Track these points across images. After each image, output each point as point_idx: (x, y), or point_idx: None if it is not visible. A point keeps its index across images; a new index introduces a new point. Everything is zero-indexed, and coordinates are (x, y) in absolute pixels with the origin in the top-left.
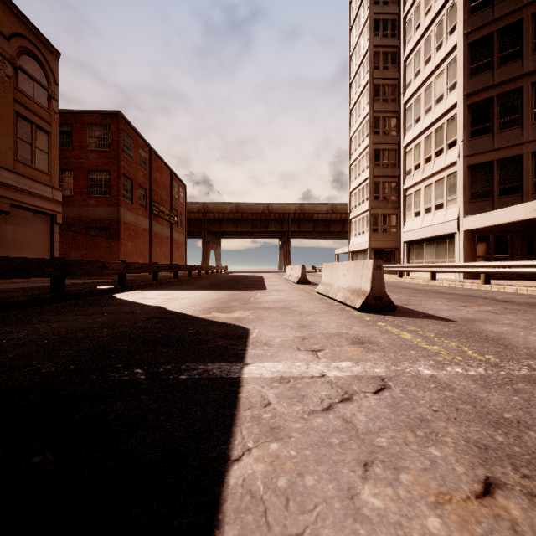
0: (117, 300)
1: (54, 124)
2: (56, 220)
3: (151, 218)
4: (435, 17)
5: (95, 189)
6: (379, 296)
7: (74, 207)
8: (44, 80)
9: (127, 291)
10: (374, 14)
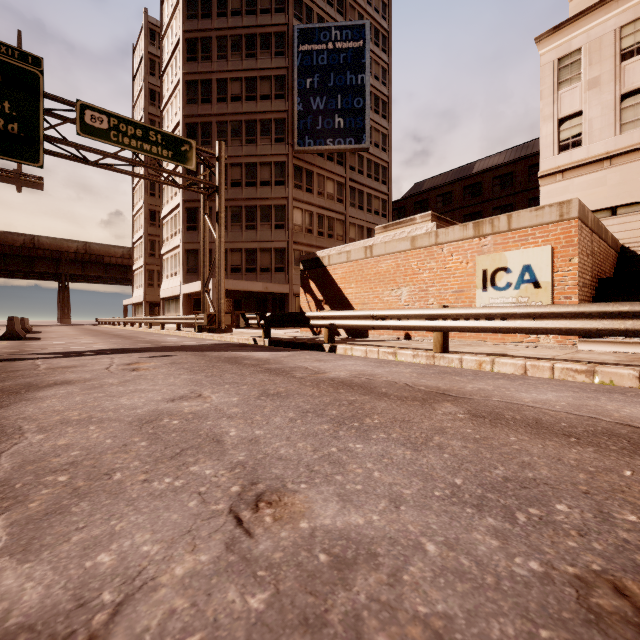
0: None
1: None
2: None
3: None
4: (174, 130)
5: None
6: (12, 333)
7: None
8: None
9: None
10: (150, 84)
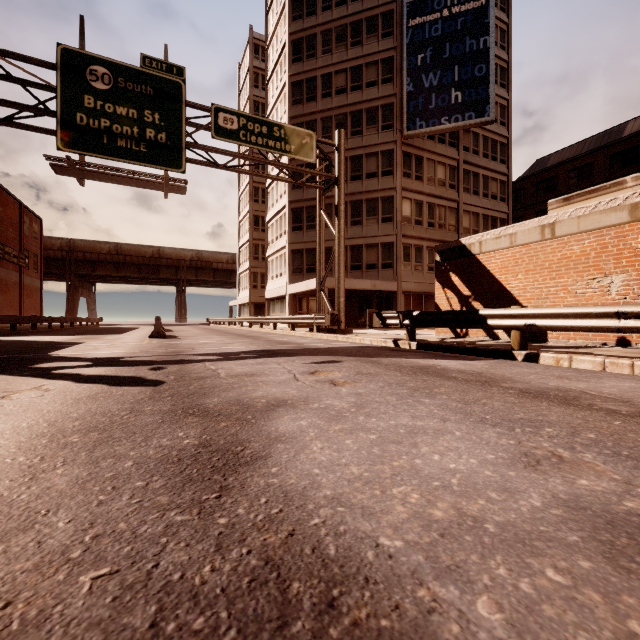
0: None
1: None
2: None
3: None
4: None
5: None
6: (159, 331)
7: None
8: None
9: None
10: (254, 96)
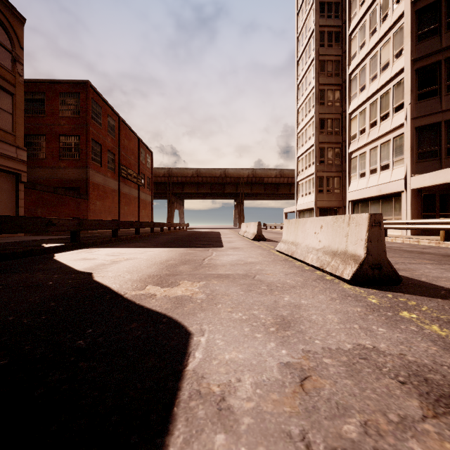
0: (49, 262)
1: (19, 86)
2: (21, 179)
3: (119, 180)
4: None
5: (65, 152)
6: (378, 262)
7: (47, 169)
8: (8, 43)
9: (75, 249)
10: None
